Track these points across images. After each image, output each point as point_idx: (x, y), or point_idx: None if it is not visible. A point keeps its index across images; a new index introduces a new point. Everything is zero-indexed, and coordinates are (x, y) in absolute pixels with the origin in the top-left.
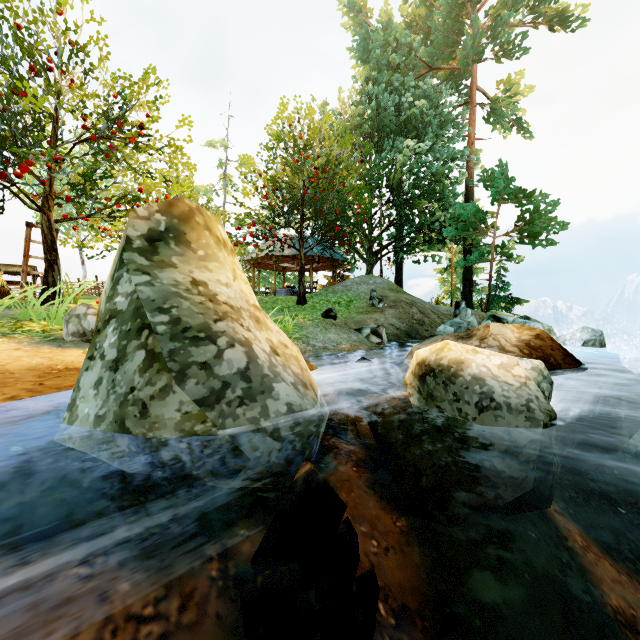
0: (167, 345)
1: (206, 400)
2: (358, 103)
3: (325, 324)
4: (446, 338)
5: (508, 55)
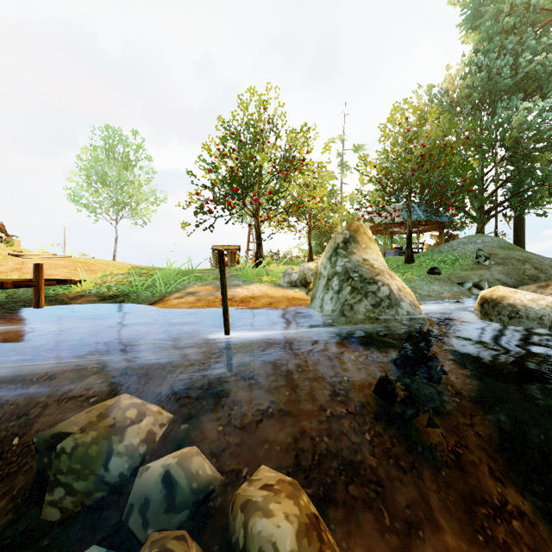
0: (359, 285)
1: (374, 305)
2: (466, 75)
3: (430, 279)
4: (529, 289)
5: None
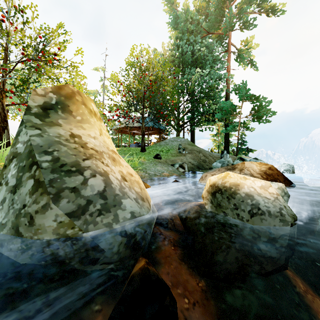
0: (48, 176)
1: (74, 213)
2: (172, 49)
3: (155, 162)
4: (221, 169)
5: (246, 28)
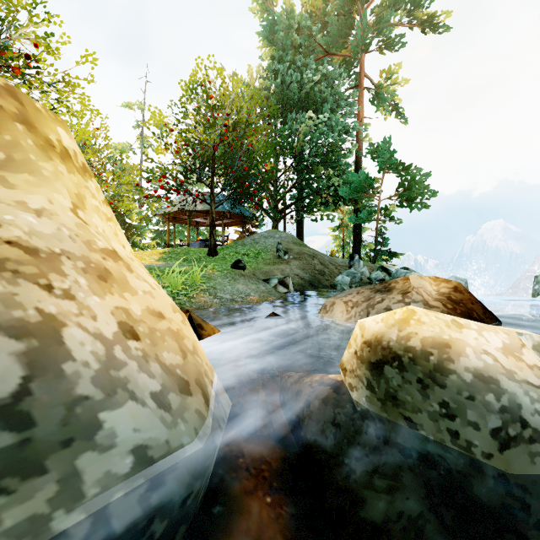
0: None
1: None
2: (265, 77)
3: (234, 275)
4: (362, 291)
5: (390, 49)
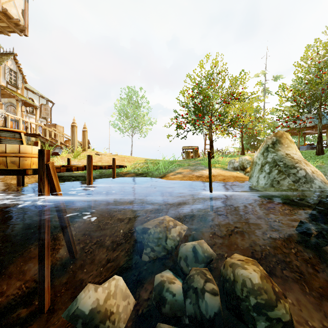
0: (283, 169)
1: (294, 181)
2: None
3: None
4: None
5: None
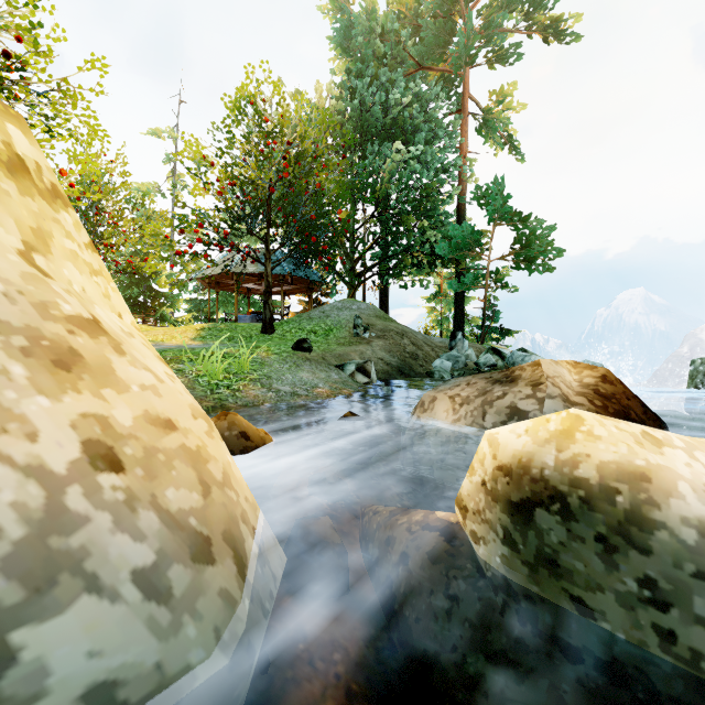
0: None
1: None
2: (338, 98)
3: (296, 359)
4: (473, 381)
5: (502, 62)
